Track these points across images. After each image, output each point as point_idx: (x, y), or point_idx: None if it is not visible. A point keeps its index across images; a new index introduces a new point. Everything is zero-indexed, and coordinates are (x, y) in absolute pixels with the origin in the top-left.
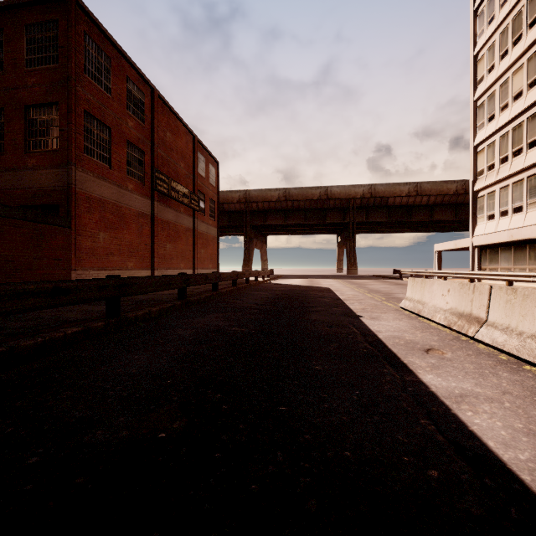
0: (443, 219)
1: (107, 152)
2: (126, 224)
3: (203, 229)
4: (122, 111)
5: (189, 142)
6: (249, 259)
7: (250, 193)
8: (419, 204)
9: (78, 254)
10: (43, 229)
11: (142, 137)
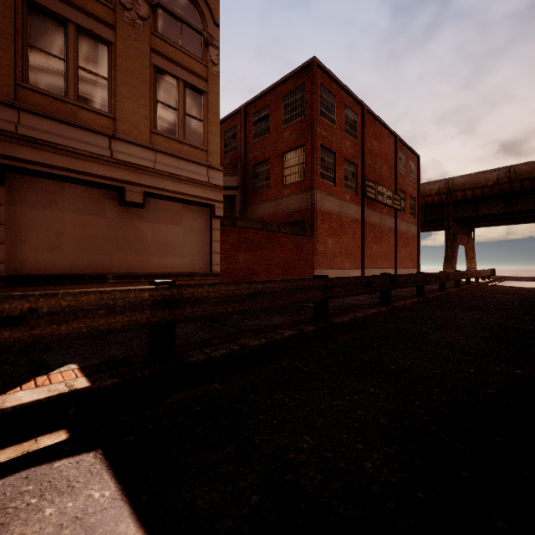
0: None
1: (332, 172)
2: (344, 230)
3: (404, 227)
4: (342, 136)
5: (391, 144)
6: (453, 257)
7: (454, 180)
8: None
9: (316, 256)
10: (301, 239)
11: (355, 153)
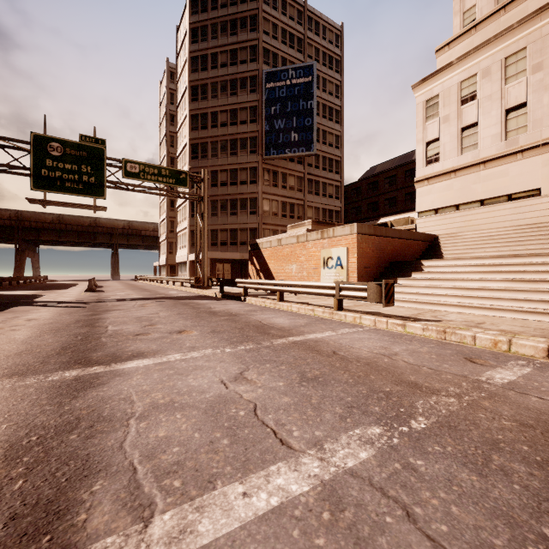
0: None
1: None
2: None
3: None
4: None
5: None
6: (22, 267)
7: (23, 213)
8: None
9: None
10: None
11: None
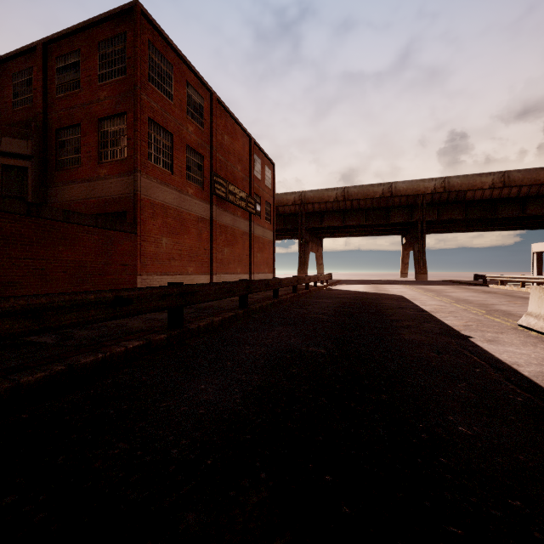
0: (539, 213)
1: (169, 158)
2: (187, 229)
3: (259, 232)
4: (183, 117)
5: (246, 145)
6: (305, 263)
7: (306, 194)
8: (506, 197)
9: (143, 259)
10: (112, 235)
11: (201, 142)
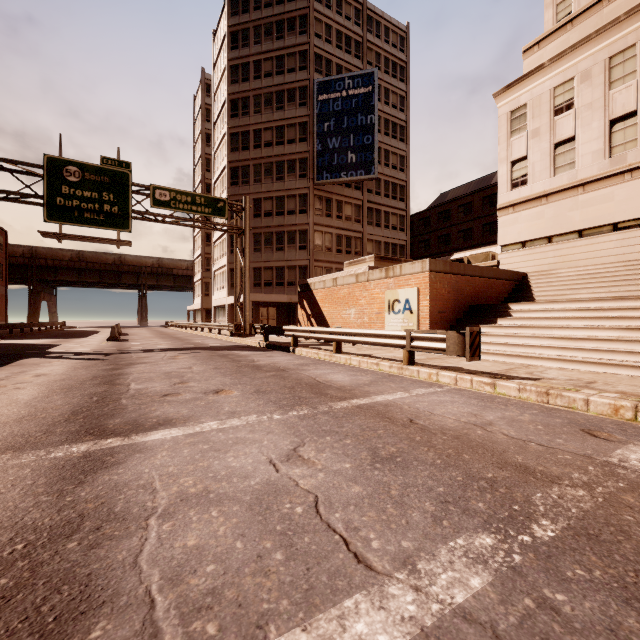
0: None
1: None
2: None
3: None
4: None
5: None
6: (37, 312)
7: (38, 249)
8: None
9: None
10: None
11: None
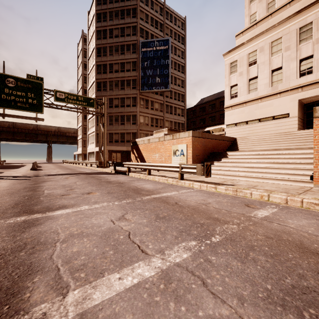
0: None
1: None
2: None
3: None
4: None
5: None
6: None
7: None
8: None
9: None
10: None
11: None
